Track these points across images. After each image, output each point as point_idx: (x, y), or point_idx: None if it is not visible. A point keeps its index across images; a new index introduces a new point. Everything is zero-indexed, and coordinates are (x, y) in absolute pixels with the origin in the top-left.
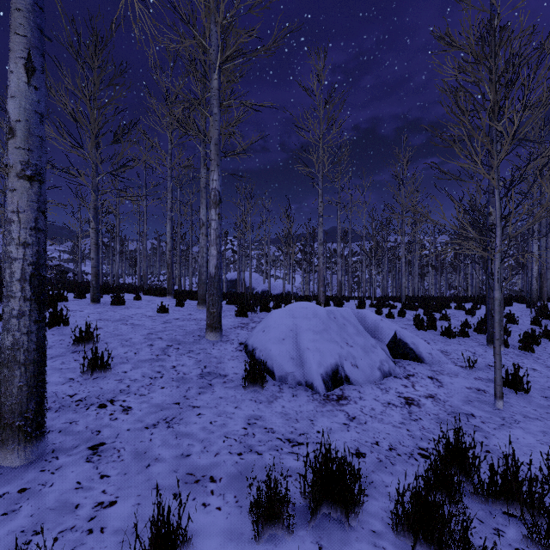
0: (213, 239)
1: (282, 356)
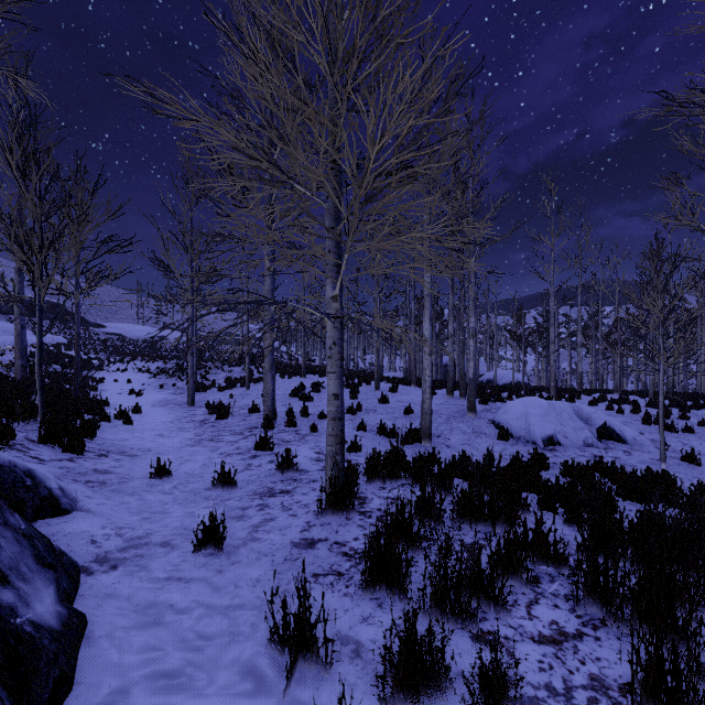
0: (471, 357)
1: (517, 427)
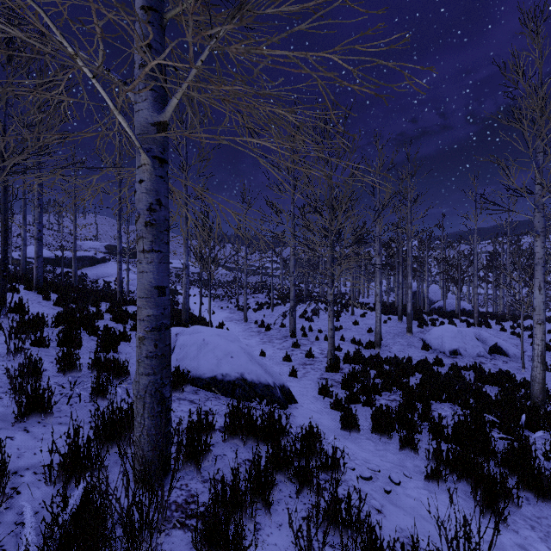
0: (409, 300)
1: (435, 343)
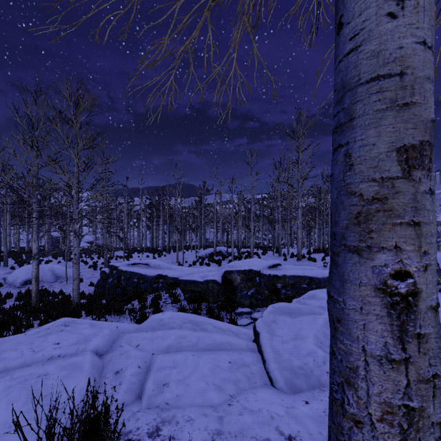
0: None
1: (11, 280)
